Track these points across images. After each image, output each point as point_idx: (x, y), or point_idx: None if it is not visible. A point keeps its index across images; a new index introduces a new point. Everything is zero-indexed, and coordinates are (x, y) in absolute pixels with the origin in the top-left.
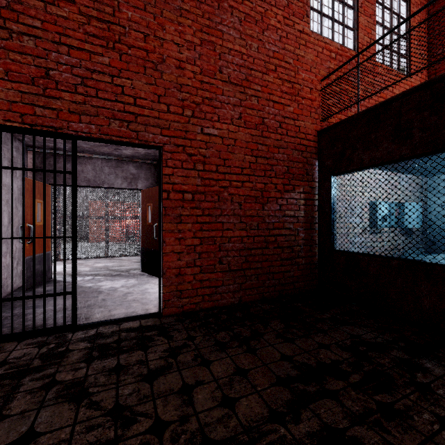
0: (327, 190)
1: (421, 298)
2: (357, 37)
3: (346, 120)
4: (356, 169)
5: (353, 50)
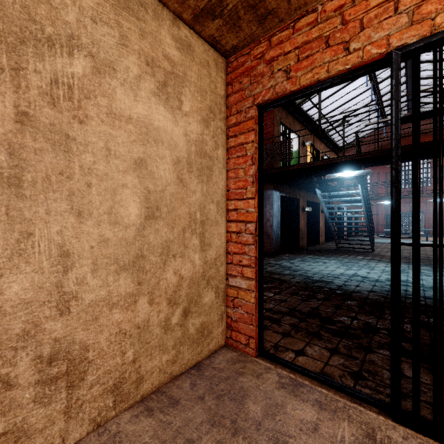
0: None
1: None
2: None
3: None
4: None
5: None
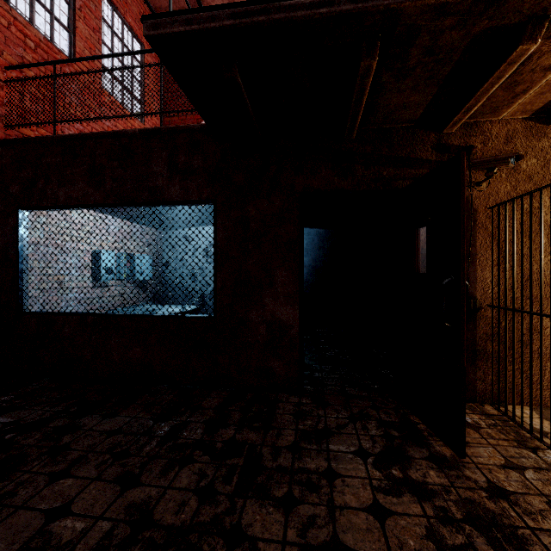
0: (12, 229)
1: (112, 352)
2: (74, 43)
3: (39, 139)
4: (50, 206)
5: (68, 56)
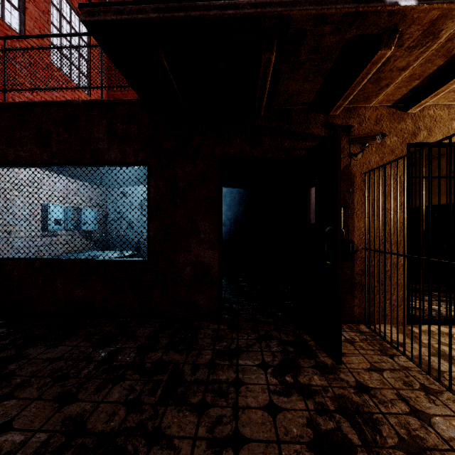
0: None
1: (58, 292)
2: (24, 22)
3: None
4: (0, 164)
5: (19, 33)
